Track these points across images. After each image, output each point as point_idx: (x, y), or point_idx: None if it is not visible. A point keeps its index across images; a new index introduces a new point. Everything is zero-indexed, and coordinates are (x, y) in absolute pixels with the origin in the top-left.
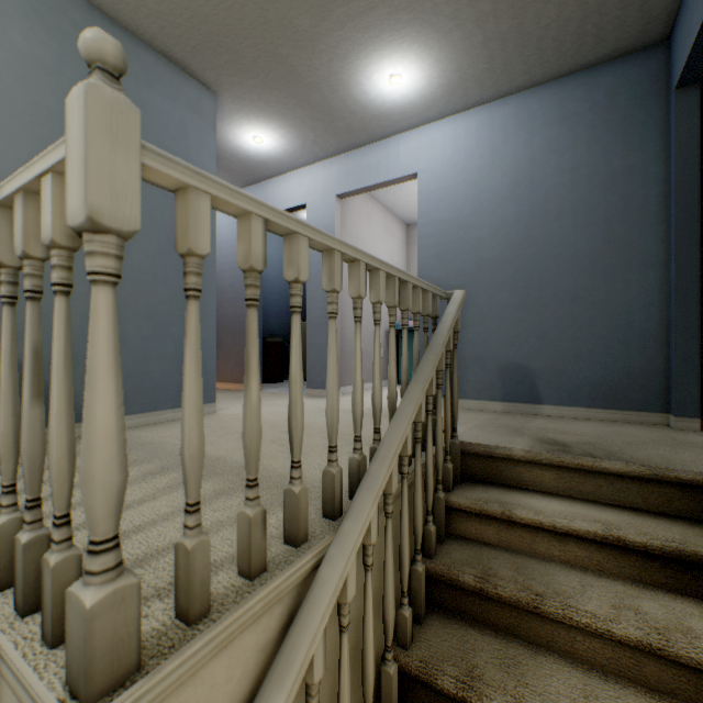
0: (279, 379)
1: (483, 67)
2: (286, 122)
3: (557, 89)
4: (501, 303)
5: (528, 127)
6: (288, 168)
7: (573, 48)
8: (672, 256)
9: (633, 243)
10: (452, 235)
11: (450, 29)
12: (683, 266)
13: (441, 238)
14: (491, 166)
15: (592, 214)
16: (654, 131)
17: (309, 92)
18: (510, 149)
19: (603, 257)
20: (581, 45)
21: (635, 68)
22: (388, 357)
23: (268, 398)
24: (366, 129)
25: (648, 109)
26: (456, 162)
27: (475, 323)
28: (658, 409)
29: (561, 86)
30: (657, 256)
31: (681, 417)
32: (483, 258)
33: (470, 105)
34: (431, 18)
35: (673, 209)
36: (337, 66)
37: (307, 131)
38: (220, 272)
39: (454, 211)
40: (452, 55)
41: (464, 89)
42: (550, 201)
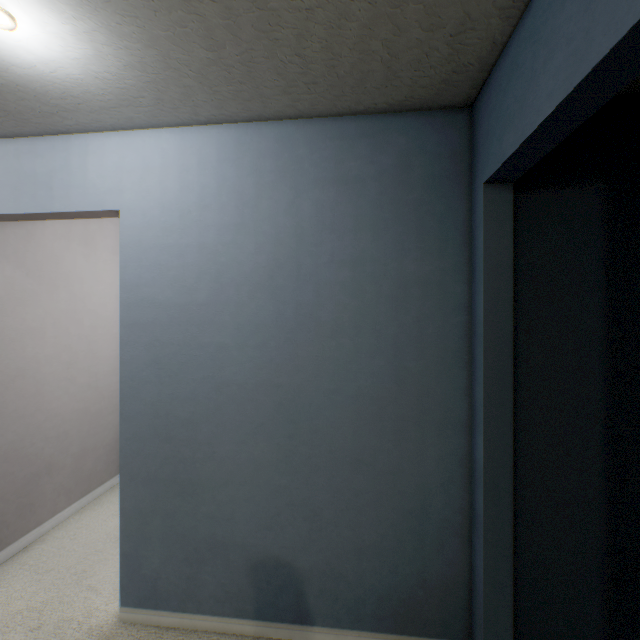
0: None
1: (205, 54)
2: None
3: (334, 131)
4: (255, 457)
5: (294, 180)
6: None
7: (355, 74)
8: (480, 429)
9: (430, 389)
10: (178, 331)
11: None
12: (494, 448)
13: (160, 334)
14: (240, 228)
15: (380, 337)
16: (455, 231)
17: None
18: (268, 208)
19: (394, 404)
20: (366, 73)
21: (433, 133)
22: None
23: None
24: (1, 106)
25: (448, 198)
26: (185, 207)
27: (215, 486)
28: (460, 634)
29: (340, 128)
30: (459, 413)
31: None
32: (228, 379)
33: (205, 118)
34: None
35: (483, 361)
36: None
37: None
38: None
39: (181, 290)
40: None
41: (181, 86)
42: (325, 305)
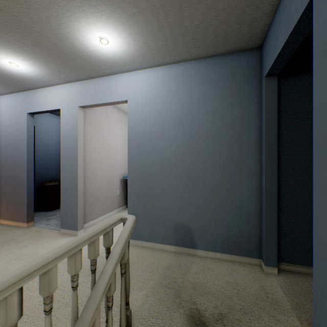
0: (56, 207)
1: (162, 43)
2: (31, 55)
3: (205, 64)
4: (175, 186)
5: (190, 83)
6: (47, 84)
7: (213, 42)
8: (264, 172)
9: (243, 160)
10: (147, 141)
11: (134, 13)
12: (269, 179)
13: (141, 143)
14: (169, 103)
15: (223, 140)
16: (254, 97)
17: (40, 38)
18: (180, 95)
19: (229, 166)
20: (217, 41)
21: (245, 60)
22: (122, 194)
23: (28, 241)
24: (94, 68)
25: (251, 84)
26: (150, 97)
27: (160, 197)
28: (256, 256)
29: (207, 62)
30: (255, 169)
31: (268, 266)
32: (165, 158)
33: (158, 64)
34: (118, 1)
35: (264, 145)
36: (55, 23)
37: (50, 63)
38: (4, 146)
39: (149, 127)
40: (139, 31)
41: (152, 54)
42: (201, 129)
